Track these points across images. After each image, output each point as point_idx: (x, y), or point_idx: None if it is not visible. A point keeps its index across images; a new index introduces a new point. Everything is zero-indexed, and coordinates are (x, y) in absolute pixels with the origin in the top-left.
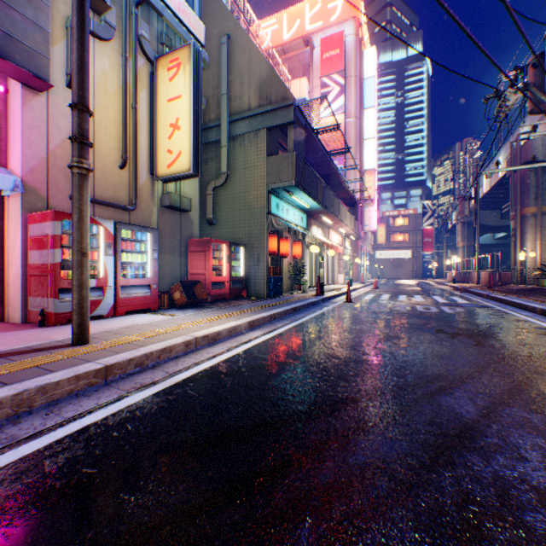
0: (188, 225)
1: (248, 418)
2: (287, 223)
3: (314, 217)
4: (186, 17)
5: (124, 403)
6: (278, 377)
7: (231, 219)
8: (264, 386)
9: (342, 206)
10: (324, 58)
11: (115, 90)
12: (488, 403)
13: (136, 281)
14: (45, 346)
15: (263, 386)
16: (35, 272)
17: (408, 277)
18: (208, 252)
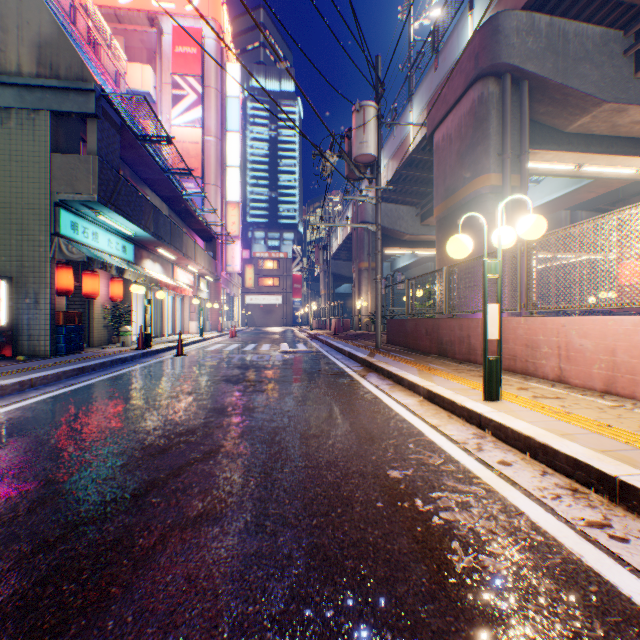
0: None
1: None
2: (93, 251)
3: (148, 248)
4: None
5: None
6: None
7: None
8: None
9: (191, 239)
10: (178, 52)
11: None
12: (207, 451)
13: None
14: None
15: None
16: None
17: (279, 325)
18: None
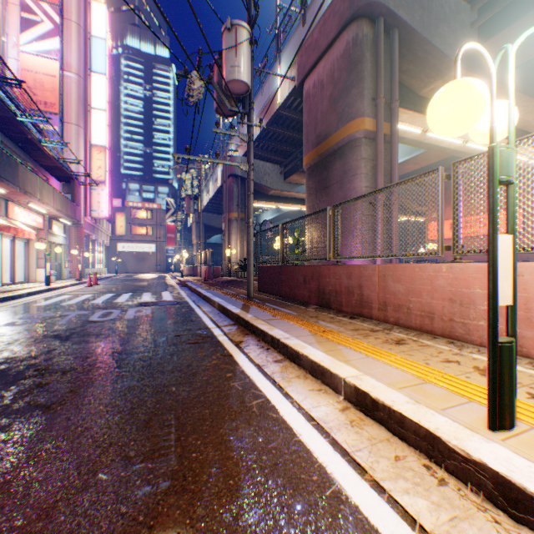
0: None
1: None
2: None
3: None
4: None
5: None
6: None
7: None
8: None
9: (31, 171)
10: None
11: None
12: None
13: None
14: None
15: None
16: None
17: (153, 271)
18: None
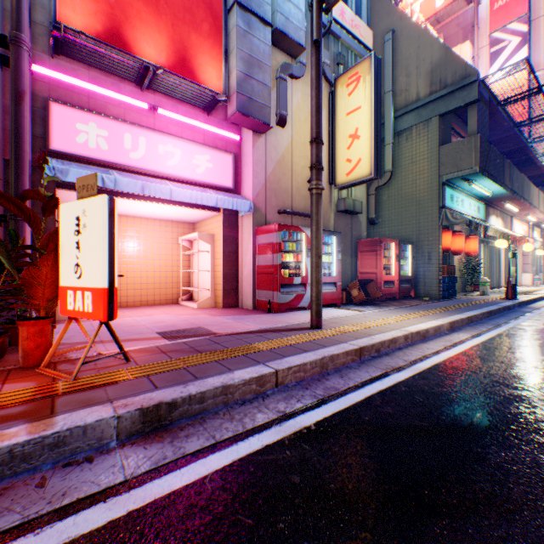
0: (356, 227)
1: (542, 415)
2: (462, 215)
3: (492, 205)
4: (357, 30)
5: (391, 379)
6: (539, 382)
7: (394, 217)
8: (530, 388)
9: (533, 187)
10: (495, 8)
11: (304, 117)
12: None
13: (326, 279)
14: (293, 327)
15: (527, 388)
16: (261, 271)
17: None
18: (378, 252)
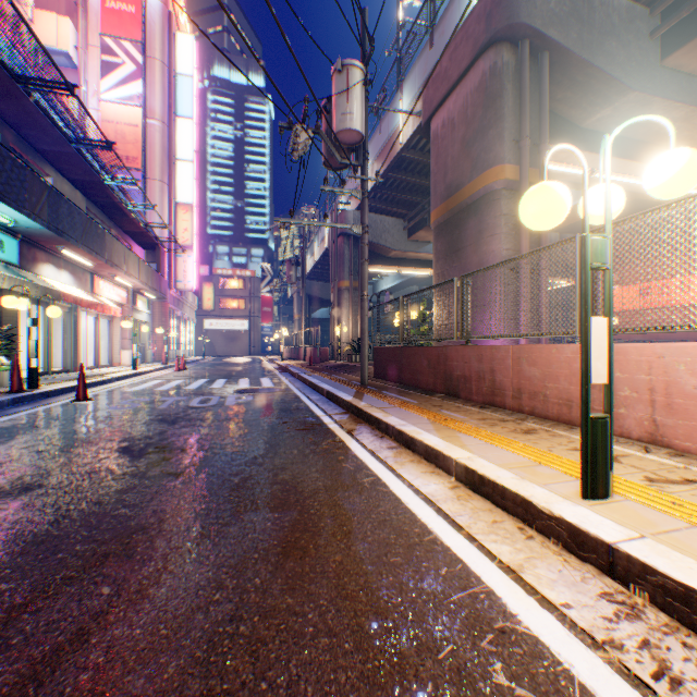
0: None
1: None
2: None
3: (46, 247)
4: None
5: None
6: None
7: None
8: None
9: (118, 240)
10: (110, 7)
11: None
12: None
13: None
14: None
15: None
16: None
17: (246, 354)
18: None
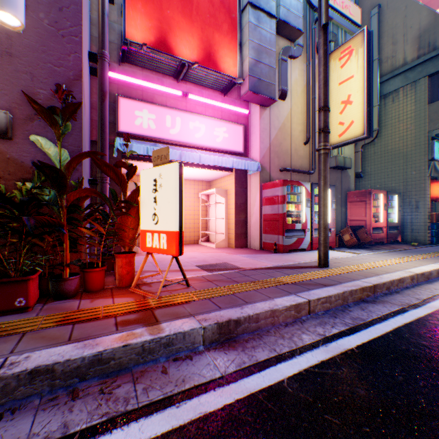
0: (345, 180)
1: None
2: None
3: None
4: (346, 10)
5: (411, 314)
6: None
7: (380, 171)
8: None
9: None
10: None
11: (301, 90)
12: None
13: None
14: (302, 265)
15: None
16: (267, 219)
17: None
18: (367, 202)
